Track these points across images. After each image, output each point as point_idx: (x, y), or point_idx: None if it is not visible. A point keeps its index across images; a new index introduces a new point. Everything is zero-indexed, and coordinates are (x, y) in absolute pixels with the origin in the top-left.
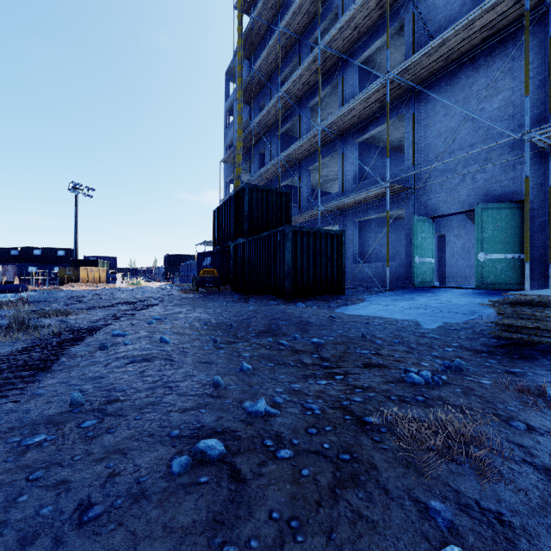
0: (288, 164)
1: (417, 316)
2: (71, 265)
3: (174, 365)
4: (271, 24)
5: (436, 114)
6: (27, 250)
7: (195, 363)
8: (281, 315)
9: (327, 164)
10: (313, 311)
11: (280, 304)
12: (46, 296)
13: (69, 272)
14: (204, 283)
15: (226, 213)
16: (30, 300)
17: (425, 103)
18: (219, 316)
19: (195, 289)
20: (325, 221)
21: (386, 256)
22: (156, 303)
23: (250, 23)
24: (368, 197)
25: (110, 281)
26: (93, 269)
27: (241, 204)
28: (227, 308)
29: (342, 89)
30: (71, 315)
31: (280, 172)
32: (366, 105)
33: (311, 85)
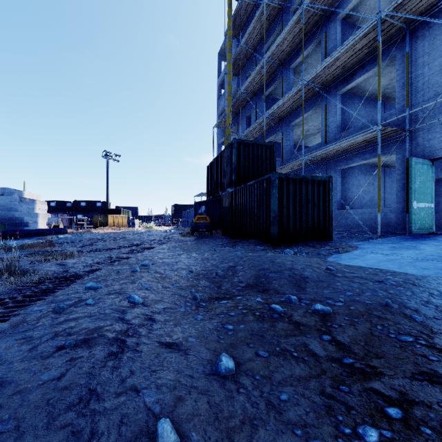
0: (272, 122)
1: (439, 271)
2: (103, 213)
3: (119, 356)
4: (256, 2)
5: (437, 49)
6: (77, 203)
7: (153, 349)
8: (269, 265)
9: (308, 119)
10: (305, 260)
11: (267, 250)
12: (75, 238)
13: (100, 218)
14: (198, 228)
15: (217, 167)
16: (62, 241)
17: (422, 40)
18: (205, 262)
19: (190, 233)
20: (308, 171)
21: (369, 202)
22: (153, 246)
23: (238, 5)
24: (354, 144)
25: (130, 225)
26: (117, 216)
27: (230, 158)
28: (215, 253)
29: (325, 45)
30: (72, 258)
31: (264, 129)
32: (352, 53)
33: (293, 47)
